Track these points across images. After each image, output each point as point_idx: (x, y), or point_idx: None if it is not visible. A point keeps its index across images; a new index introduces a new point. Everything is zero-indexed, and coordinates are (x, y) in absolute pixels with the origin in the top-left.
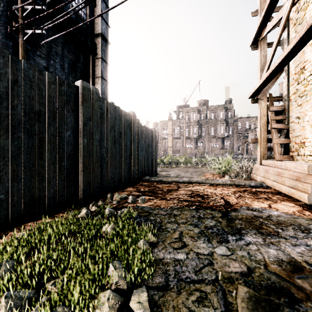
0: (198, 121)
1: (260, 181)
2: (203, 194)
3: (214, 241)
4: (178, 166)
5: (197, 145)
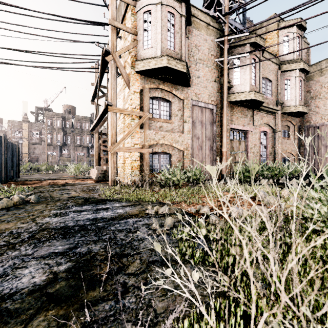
0: (63, 128)
1: (90, 176)
2: (56, 182)
3: (55, 187)
4: (39, 173)
5: (62, 153)
